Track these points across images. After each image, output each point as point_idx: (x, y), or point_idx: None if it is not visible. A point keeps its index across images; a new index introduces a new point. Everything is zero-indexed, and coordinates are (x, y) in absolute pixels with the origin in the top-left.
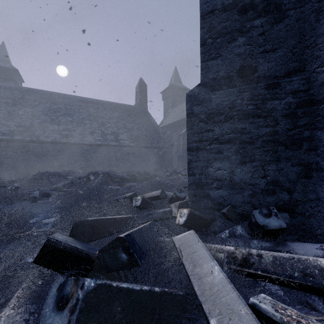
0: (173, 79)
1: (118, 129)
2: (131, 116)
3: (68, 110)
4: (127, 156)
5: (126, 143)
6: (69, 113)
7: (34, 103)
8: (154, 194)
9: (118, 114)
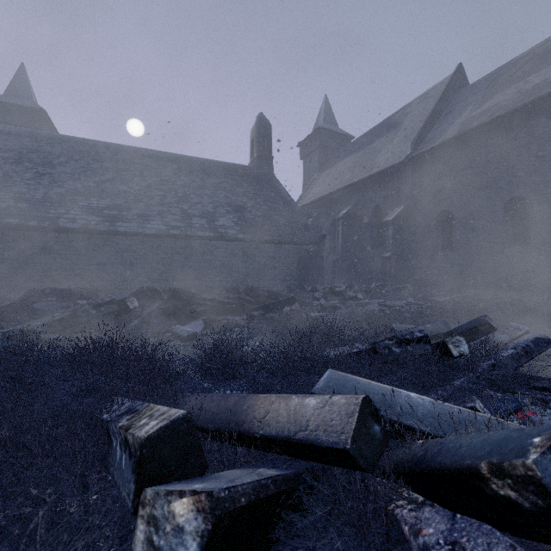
0: (322, 118)
1: (216, 207)
2: (241, 184)
3: (121, 171)
4: (233, 259)
5: (231, 233)
6: (122, 177)
7: (57, 159)
8: (310, 420)
9: (217, 180)
